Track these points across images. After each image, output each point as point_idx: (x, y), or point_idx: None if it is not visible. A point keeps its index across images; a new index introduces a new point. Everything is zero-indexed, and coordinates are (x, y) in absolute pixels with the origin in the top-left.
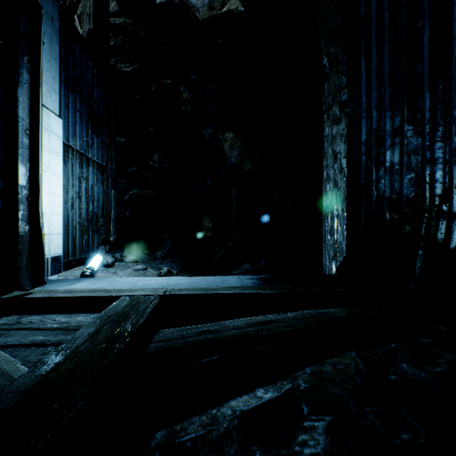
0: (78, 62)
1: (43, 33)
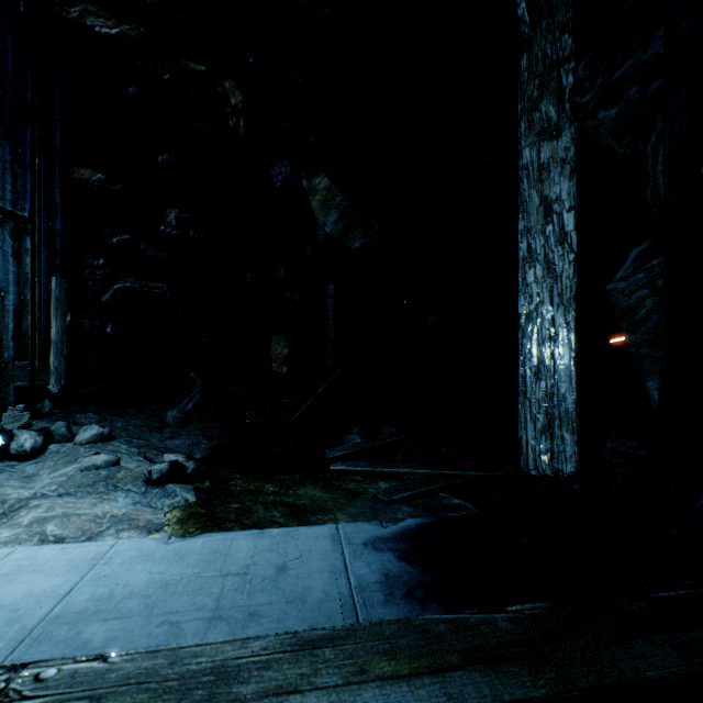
0: None
1: None
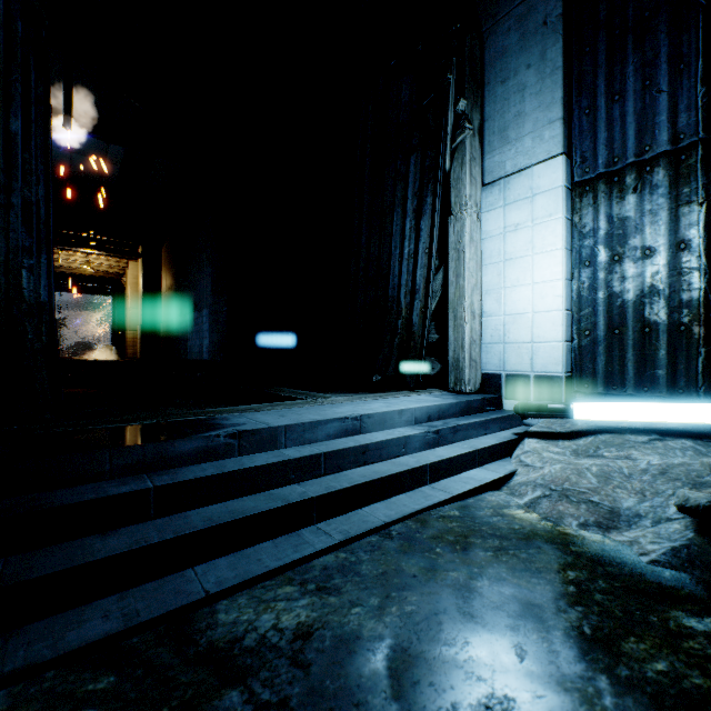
0: None
1: (526, 71)
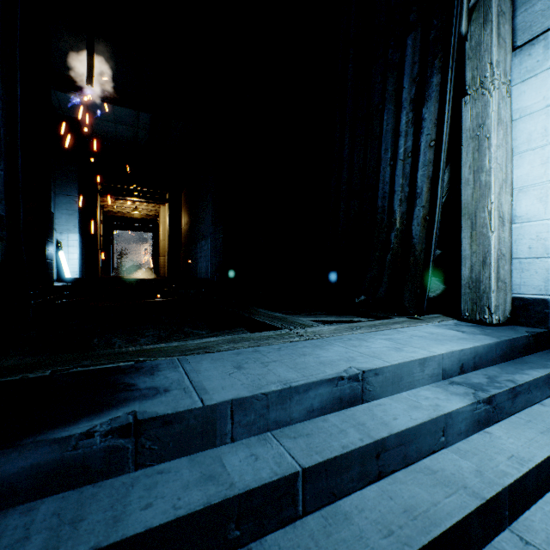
0: None
1: None
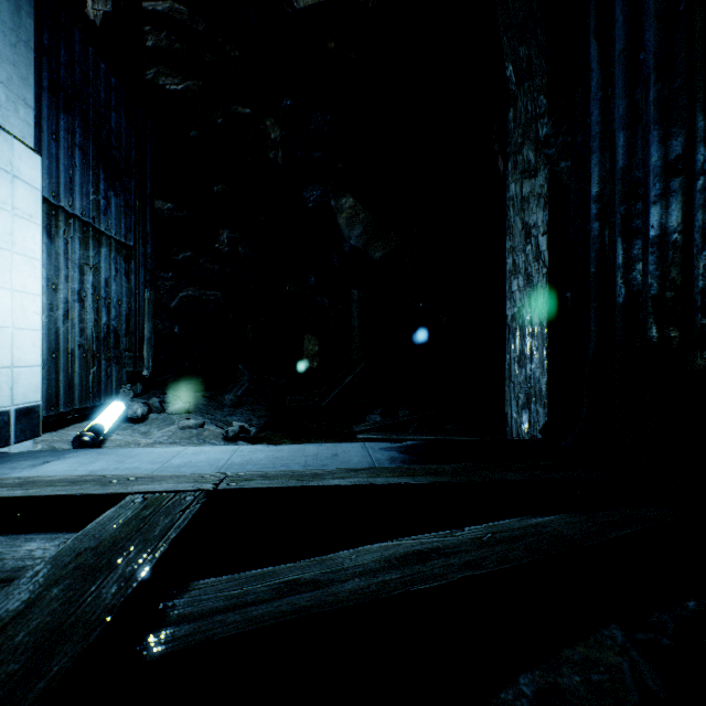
0: (77, 59)
1: None
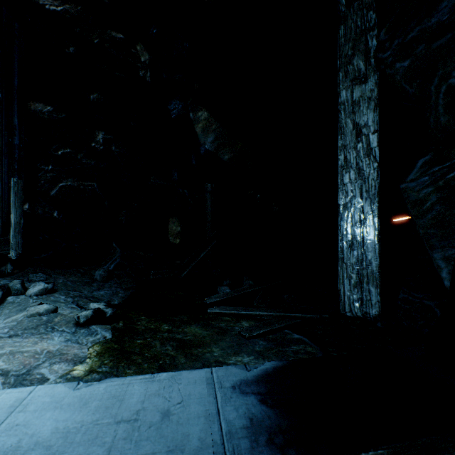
0: None
1: None
